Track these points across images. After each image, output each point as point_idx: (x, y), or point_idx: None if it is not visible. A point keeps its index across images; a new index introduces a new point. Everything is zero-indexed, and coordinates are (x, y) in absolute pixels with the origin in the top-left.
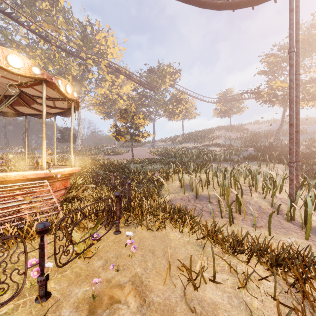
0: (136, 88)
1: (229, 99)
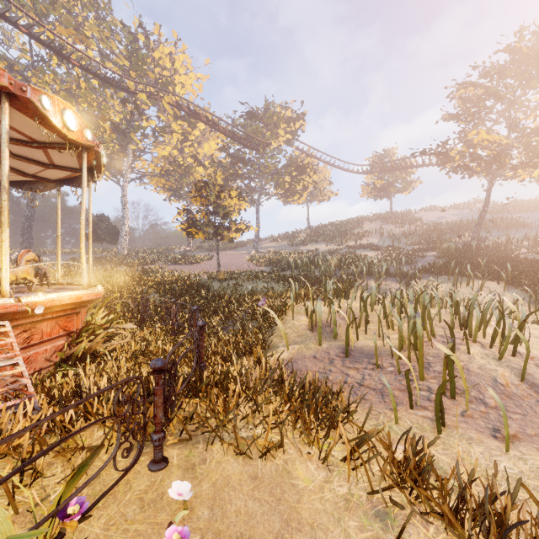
0: (226, 146)
1: (390, 168)
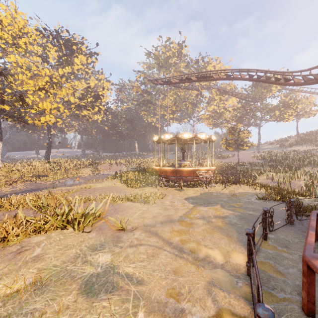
0: (241, 100)
1: None
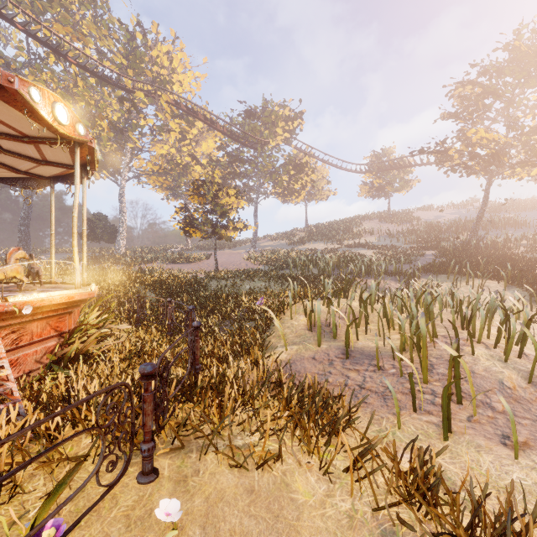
0: (224, 145)
1: (388, 167)
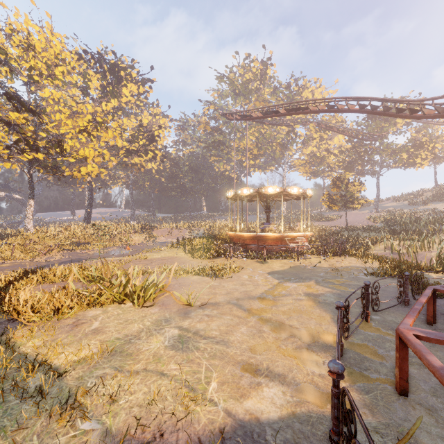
0: (351, 139)
1: None
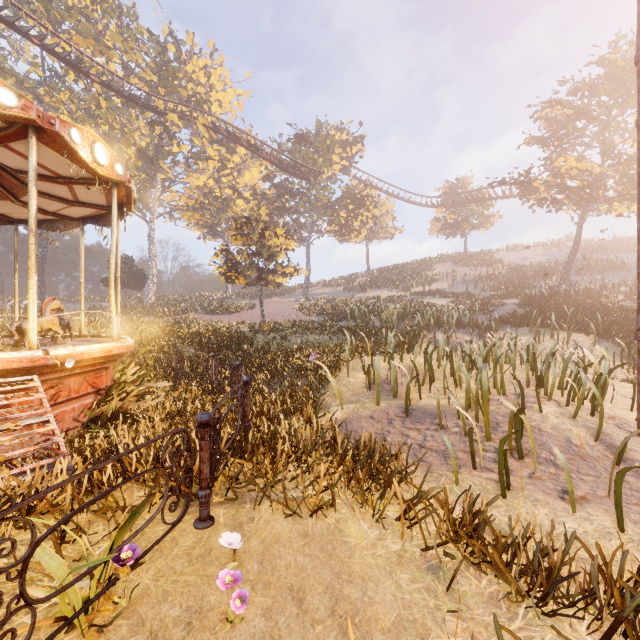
0: (271, 175)
1: (464, 200)
